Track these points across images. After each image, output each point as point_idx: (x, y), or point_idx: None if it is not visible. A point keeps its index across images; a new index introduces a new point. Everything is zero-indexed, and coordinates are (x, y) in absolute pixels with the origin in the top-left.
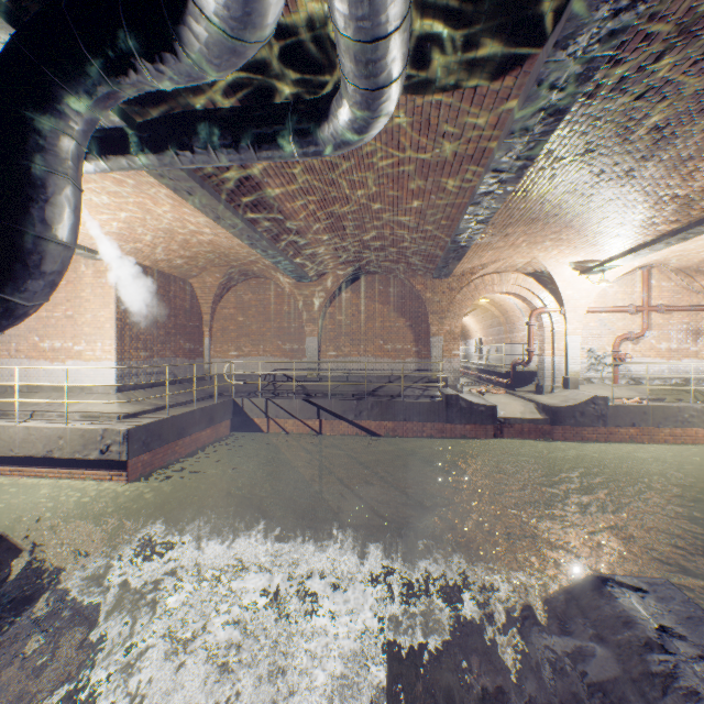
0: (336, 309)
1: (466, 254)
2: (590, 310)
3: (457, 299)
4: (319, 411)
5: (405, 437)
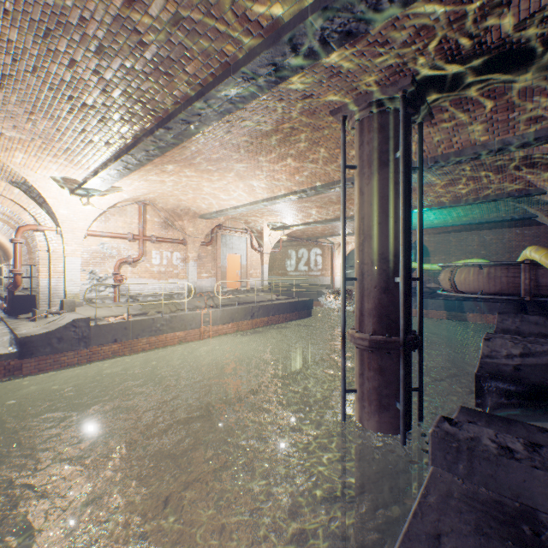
0: None
1: None
2: (92, 234)
3: None
4: None
5: None
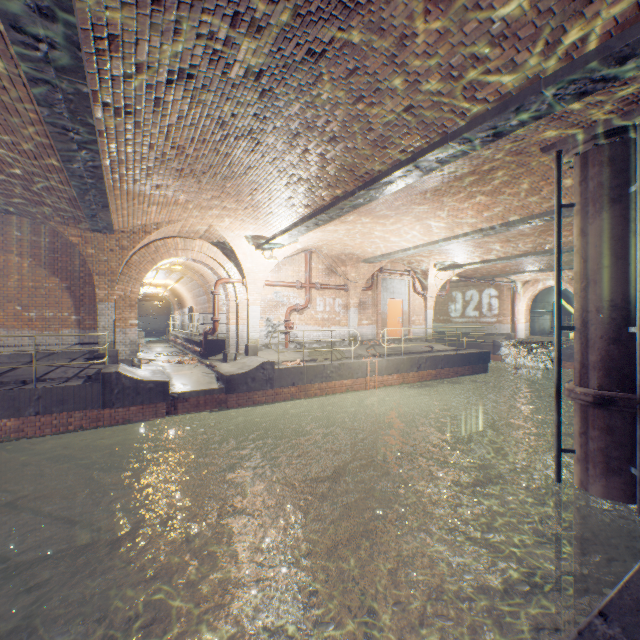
0: None
1: (119, 203)
2: (268, 284)
3: (134, 261)
4: None
5: (38, 436)
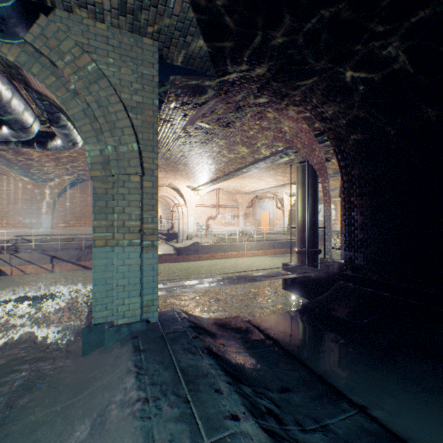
0: (65, 199)
1: None
2: (197, 206)
3: None
4: (52, 259)
5: None
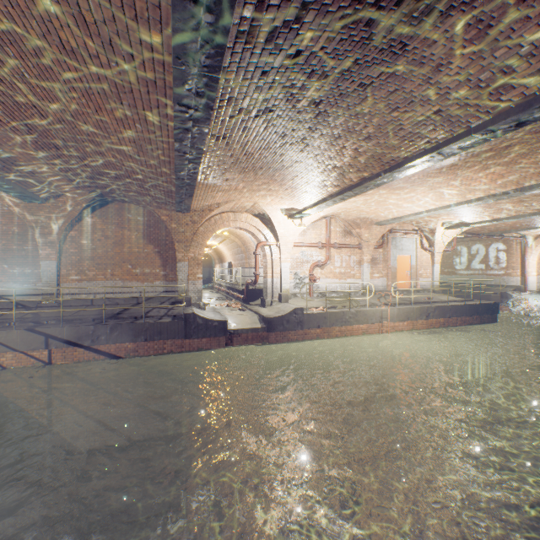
0: (79, 233)
1: (199, 192)
2: (296, 245)
3: (200, 231)
4: (48, 340)
5: (146, 356)
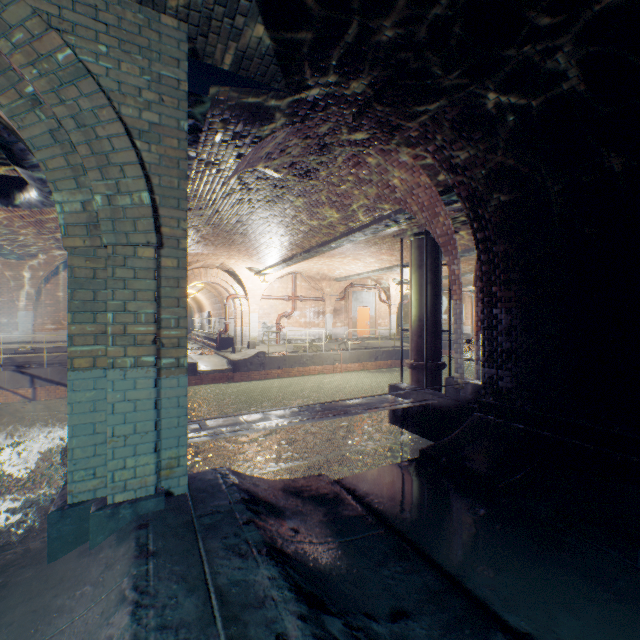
0: (55, 286)
1: None
2: (264, 297)
3: None
4: (34, 380)
5: None
